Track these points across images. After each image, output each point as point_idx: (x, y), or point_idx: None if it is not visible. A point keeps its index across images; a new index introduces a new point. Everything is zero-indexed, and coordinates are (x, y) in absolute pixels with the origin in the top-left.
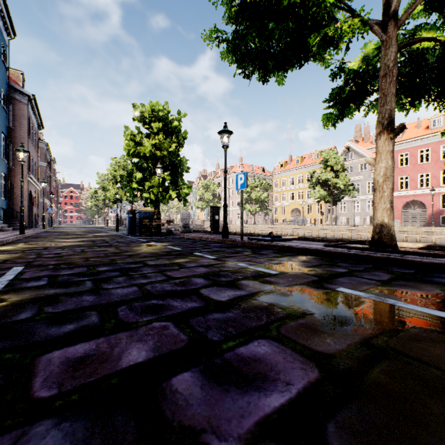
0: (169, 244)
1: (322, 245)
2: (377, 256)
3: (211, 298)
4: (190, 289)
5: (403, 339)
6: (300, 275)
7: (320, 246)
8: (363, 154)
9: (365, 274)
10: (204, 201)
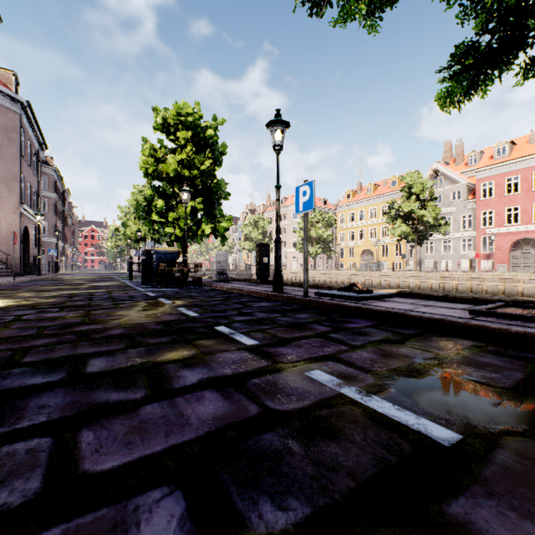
0: (184, 303)
1: (459, 308)
2: None
3: None
4: None
5: None
6: None
7: (460, 312)
8: (456, 178)
9: None
10: (251, 241)
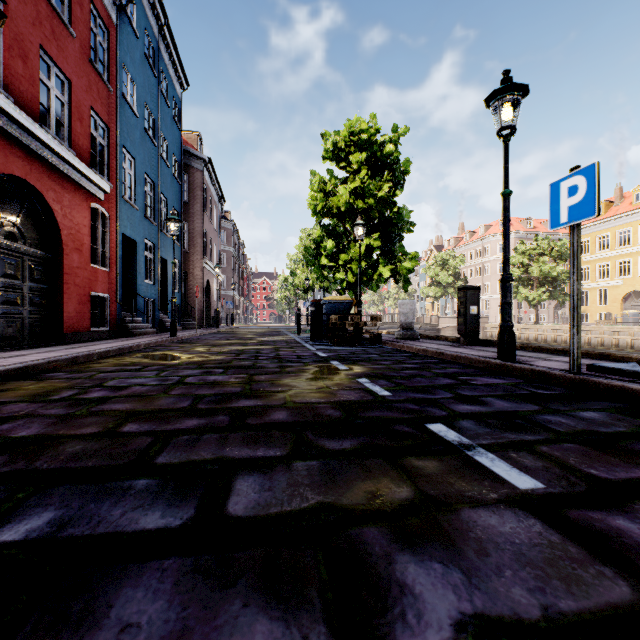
0: (365, 370)
1: None
2: None
3: None
4: None
5: None
6: None
7: None
8: None
9: None
10: (437, 285)
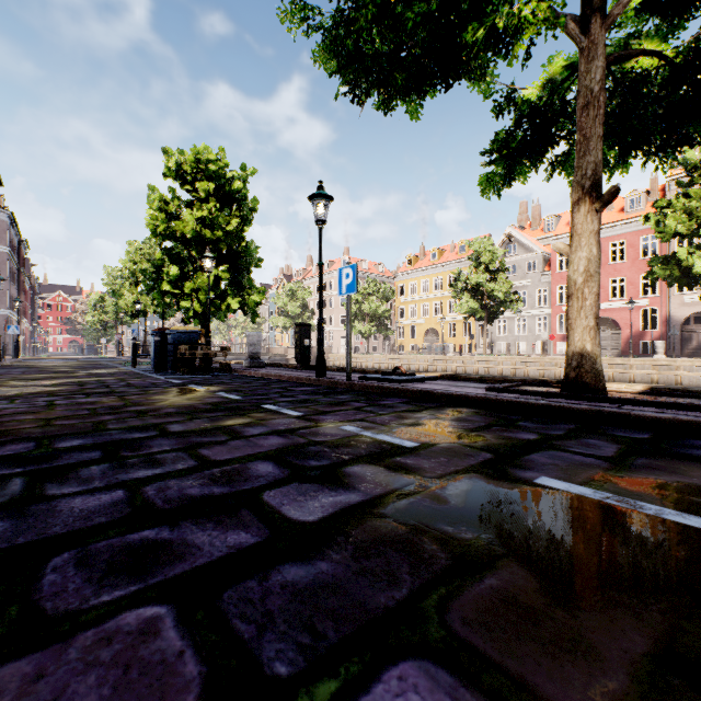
0: (221, 388)
1: (484, 388)
2: (582, 409)
3: (283, 517)
4: (240, 492)
5: None
6: (458, 450)
7: (480, 390)
8: (531, 246)
9: (572, 443)
10: (287, 316)
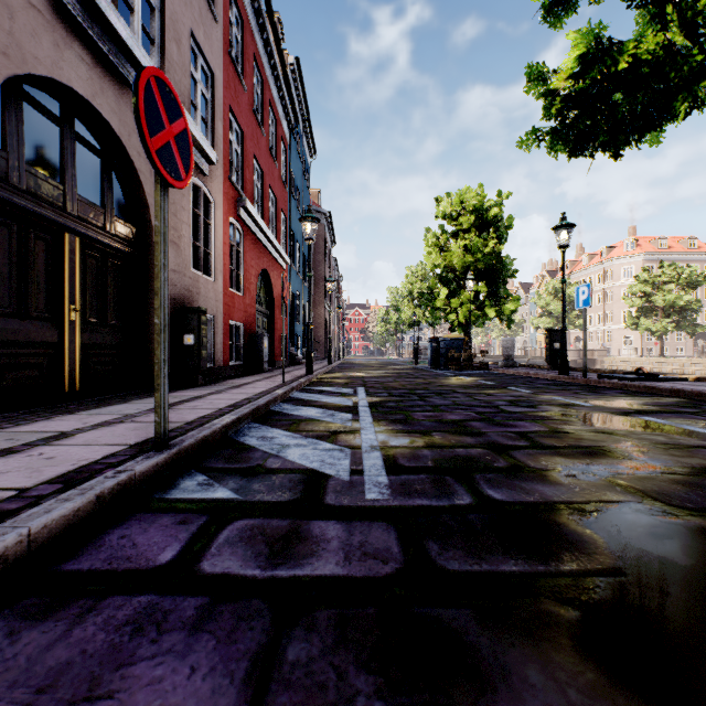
0: (481, 379)
1: None
2: None
3: (505, 410)
4: (491, 405)
5: (633, 433)
6: (615, 408)
7: None
8: None
9: None
10: (549, 316)
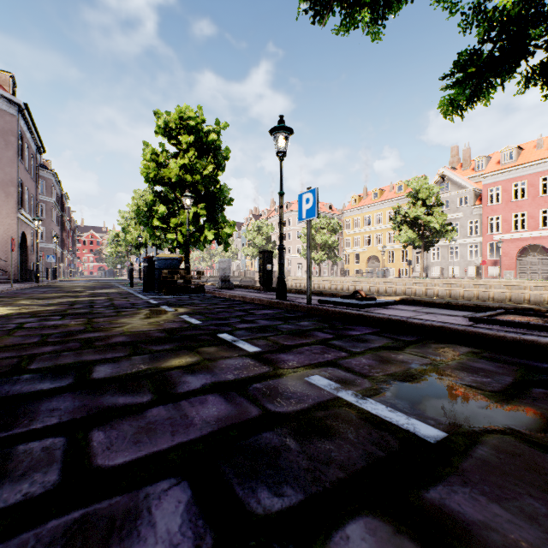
0: (187, 310)
1: (460, 316)
2: None
3: None
4: None
5: None
6: (535, 461)
7: (460, 320)
8: (463, 184)
9: None
10: (255, 247)
